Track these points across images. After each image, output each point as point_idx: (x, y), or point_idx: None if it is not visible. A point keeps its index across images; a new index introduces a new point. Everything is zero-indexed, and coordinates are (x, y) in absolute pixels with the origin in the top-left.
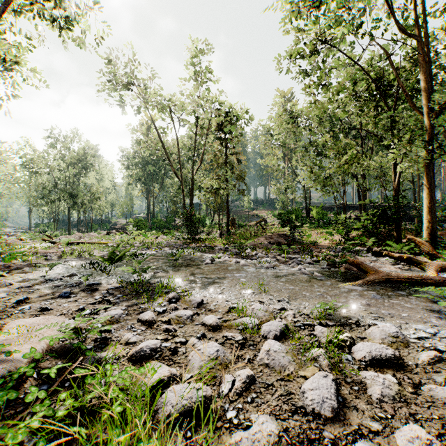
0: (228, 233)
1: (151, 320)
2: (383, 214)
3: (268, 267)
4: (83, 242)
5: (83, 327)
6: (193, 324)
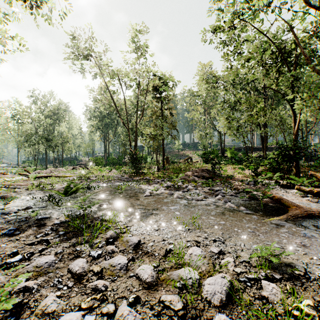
0: (163, 168)
1: (81, 273)
2: (286, 154)
3: (198, 200)
4: (52, 175)
5: (3, 284)
6: (127, 276)
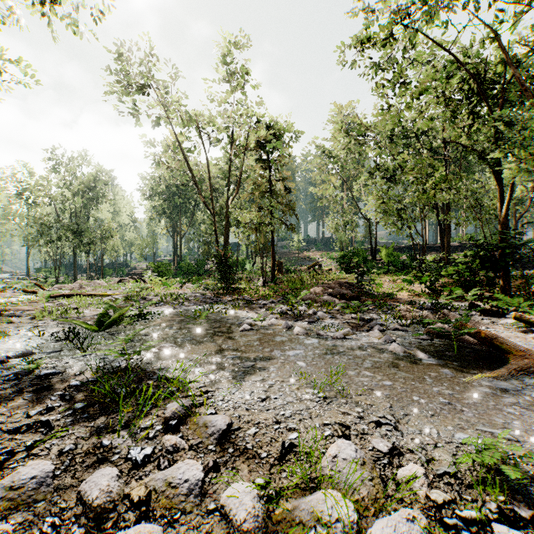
0: (273, 281)
1: (103, 505)
2: (487, 257)
3: (337, 338)
4: (81, 293)
5: None
6: (201, 510)
